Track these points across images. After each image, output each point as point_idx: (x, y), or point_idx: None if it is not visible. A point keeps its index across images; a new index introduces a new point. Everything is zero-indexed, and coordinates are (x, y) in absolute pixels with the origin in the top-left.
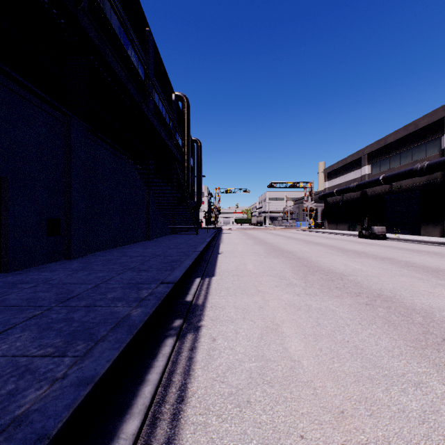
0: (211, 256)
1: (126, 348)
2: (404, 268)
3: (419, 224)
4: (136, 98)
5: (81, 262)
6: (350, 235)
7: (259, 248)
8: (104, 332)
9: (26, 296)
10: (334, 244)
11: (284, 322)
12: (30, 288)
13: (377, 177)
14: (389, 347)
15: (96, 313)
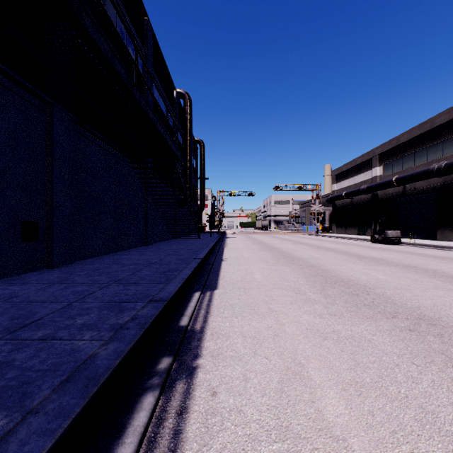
0: (214, 263)
1: (69, 428)
2: (435, 279)
3: (435, 228)
4: (125, 79)
5: (62, 272)
6: (361, 239)
7: (266, 254)
8: (47, 390)
9: None
10: (347, 249)
11: (310, 361)
12: None
13: (390, 179)
14: None
15: (50, 353)
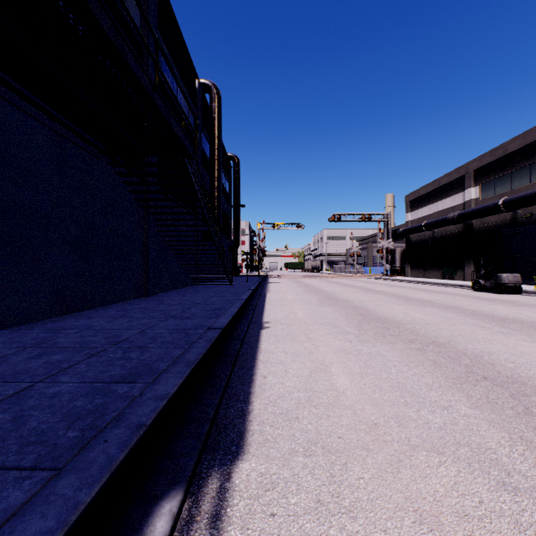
0: (247, 335)
1: None
2: None
3: None
4: None
5: None
6: (454, 286)
7: (334, 312)
8: None
9: None
10: (453, 303)
11: None
12: None
13: (494, 202)
14: None
15: None
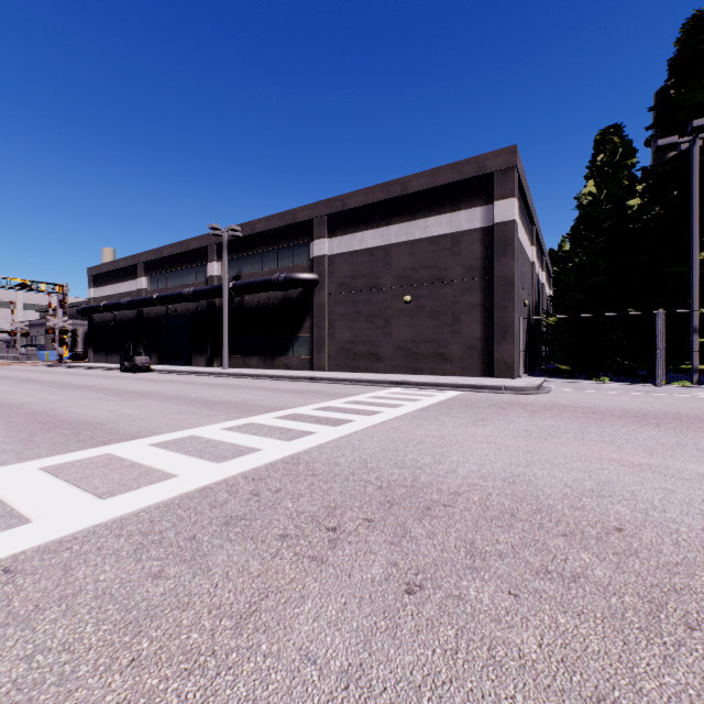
0: None
1: None
2: (104, 394)
3: (191, 354)
4: None
5: None
6: (116, 369)
7: None
8: None
9: None
10: (69, 380)
11: None
12: None
13: (152, 296)
14: None
15: None
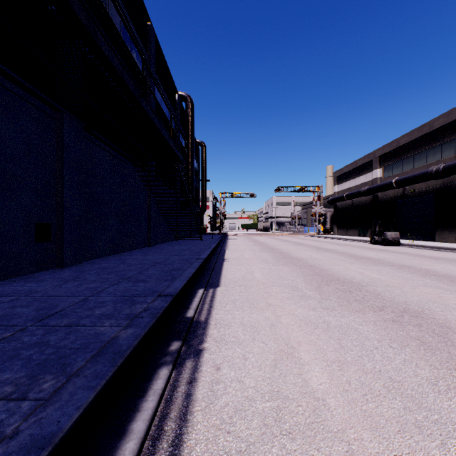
0: (216, 263)
1: (105, 386)
2: (426, 277)
3: (434, 230)
4: (133, 90)
5: (73, 271)
6: (361, 241)
7: (267, 255)
8: (82, 361)
9: (0, 312)
10: (346, 250)
11: (301, 345)
12: (9, 303)
13: (390, 181)
14: (432, 379)
15: (78, 336)
